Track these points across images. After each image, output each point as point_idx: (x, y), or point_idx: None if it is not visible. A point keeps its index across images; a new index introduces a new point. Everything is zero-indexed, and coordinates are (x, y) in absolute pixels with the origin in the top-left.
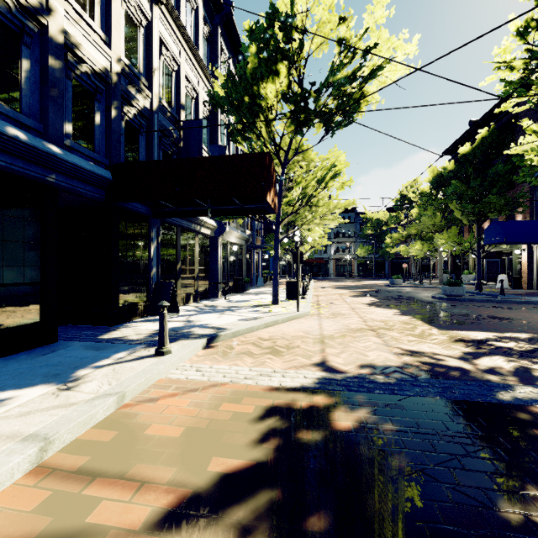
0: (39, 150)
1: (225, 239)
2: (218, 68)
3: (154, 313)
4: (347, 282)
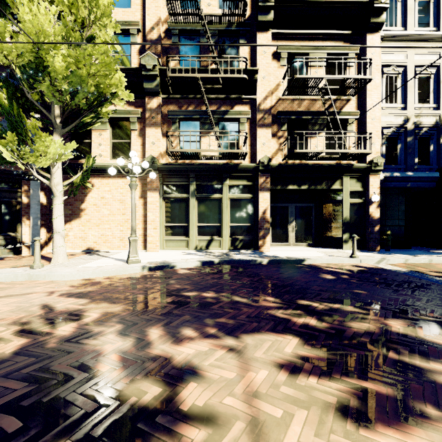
0: (403, 177)
1: None
2: None
3: None
4: None
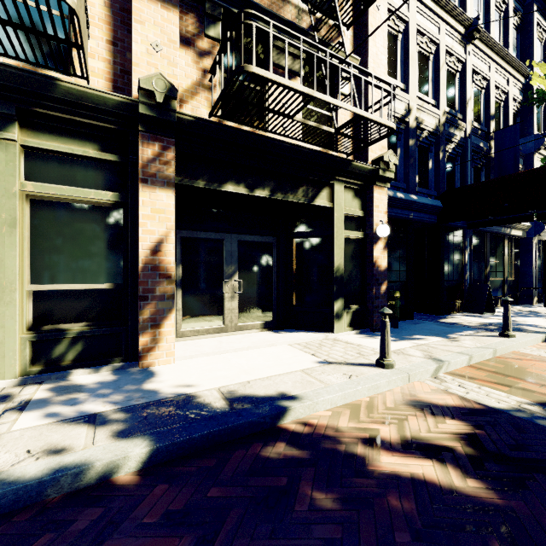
0: (408, 201)
1: (541, 238)
2: (533, 50)
3: (469, 311)
4: None
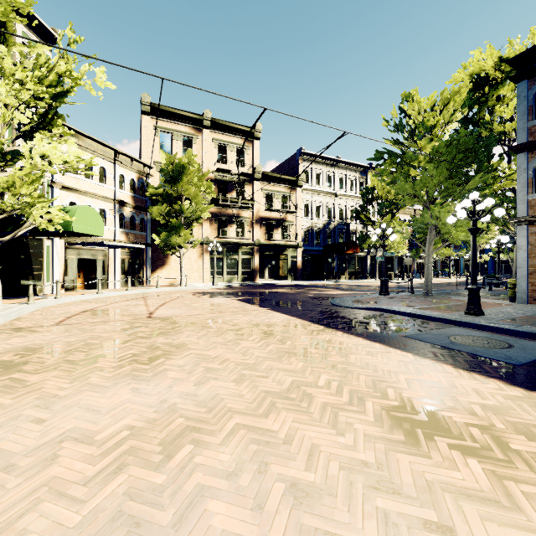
0: (310, 249)
1: (374, 255)
2: None
3: (334, 279)
4: None
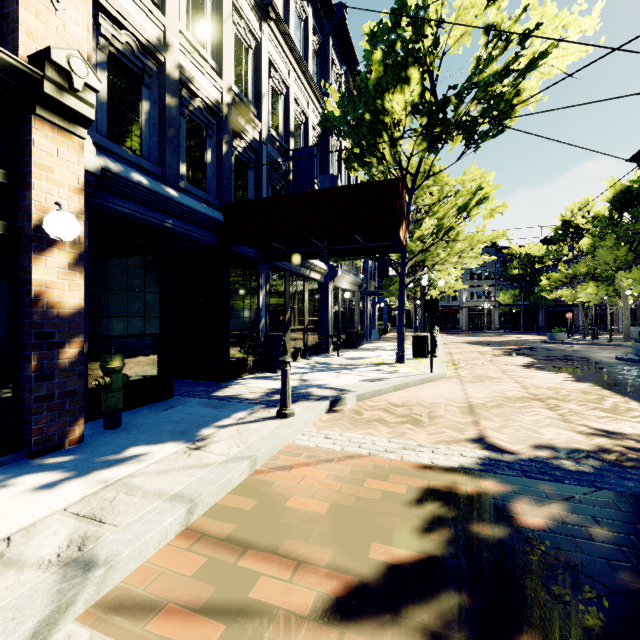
0: (158, 195)
1: (336, 284)
2: (329, 84)
3: (263, 370)
4: (486, 337)
